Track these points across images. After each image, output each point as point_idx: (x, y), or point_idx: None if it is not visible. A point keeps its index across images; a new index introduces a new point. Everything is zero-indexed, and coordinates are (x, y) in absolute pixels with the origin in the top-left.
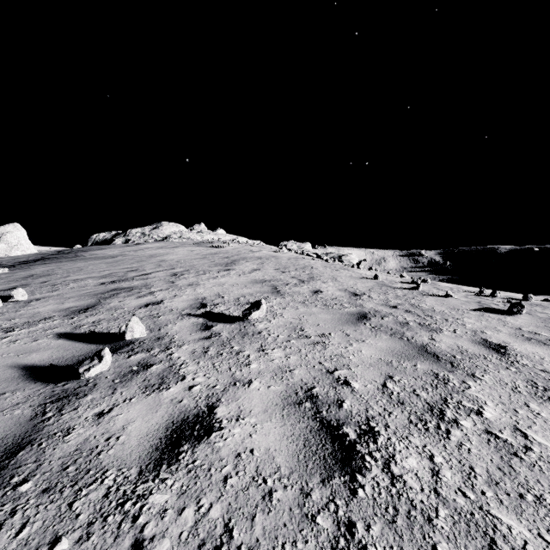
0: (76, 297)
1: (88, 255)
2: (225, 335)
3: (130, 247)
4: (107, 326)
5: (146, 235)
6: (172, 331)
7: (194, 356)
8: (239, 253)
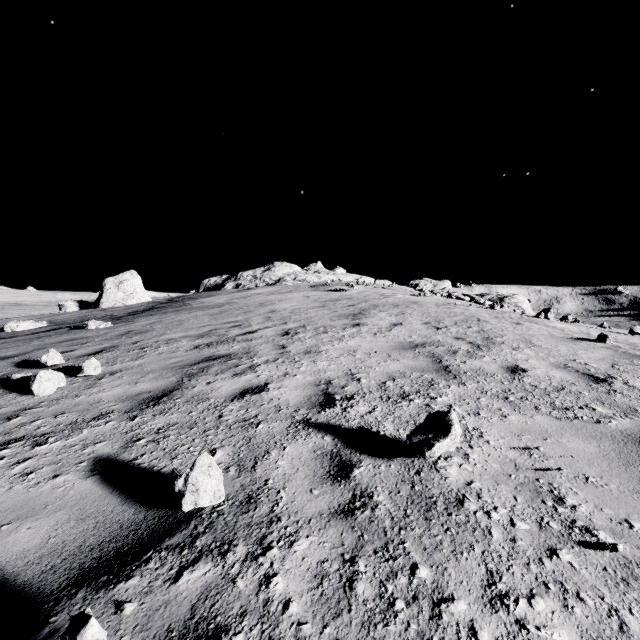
0: (156, 372)
1: (195, 304)
2: (384, 505)
3: (239, 294)
4: (174, 443)
5: (257, 279)
6: (276, 474)
7: (323, 601)
8: (367, 299)
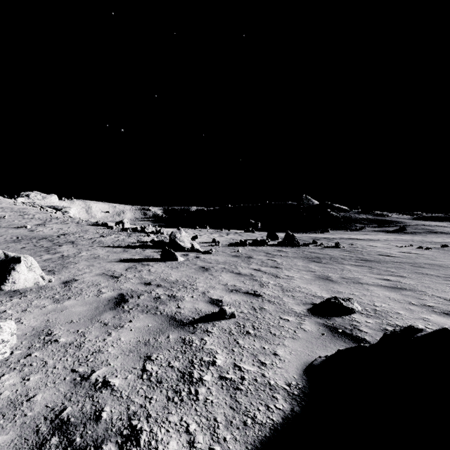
0: None
1: None
2: None
3: None
4: None
5: None
6: None
7: None
8: None
